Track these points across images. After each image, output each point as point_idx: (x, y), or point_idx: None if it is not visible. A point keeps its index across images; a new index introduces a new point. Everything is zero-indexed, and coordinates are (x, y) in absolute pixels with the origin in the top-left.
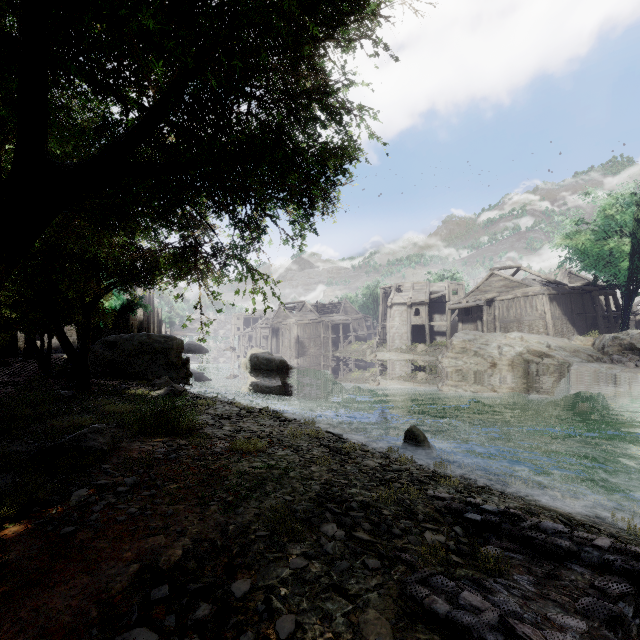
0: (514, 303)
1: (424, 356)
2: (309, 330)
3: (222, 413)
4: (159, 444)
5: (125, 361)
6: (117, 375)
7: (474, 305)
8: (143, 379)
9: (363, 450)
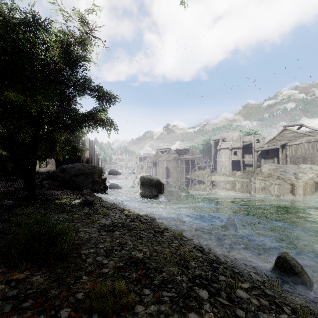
0: (300, 146)
1: (241, 178)
2: (173, 163)
3: (110, 223)
4: (3, 290)
5: (70, 179)
6: (66, 187)
7: (273, 148)
8: (79, 190)
9: (242, 287)
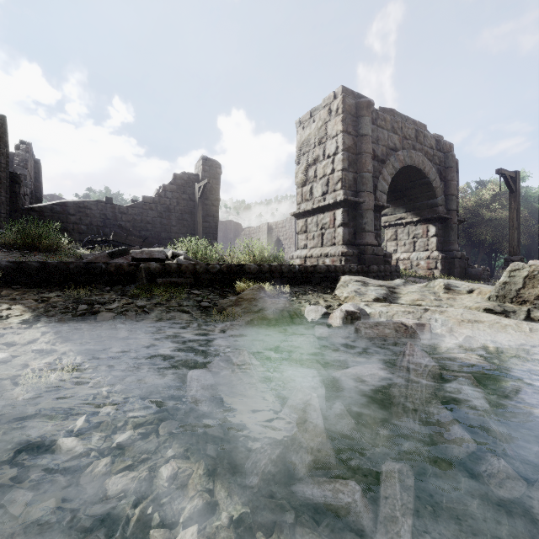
0: None
1: None
2: None
3: None
4: None
5: None
6: None
7: None
8: None
9: None
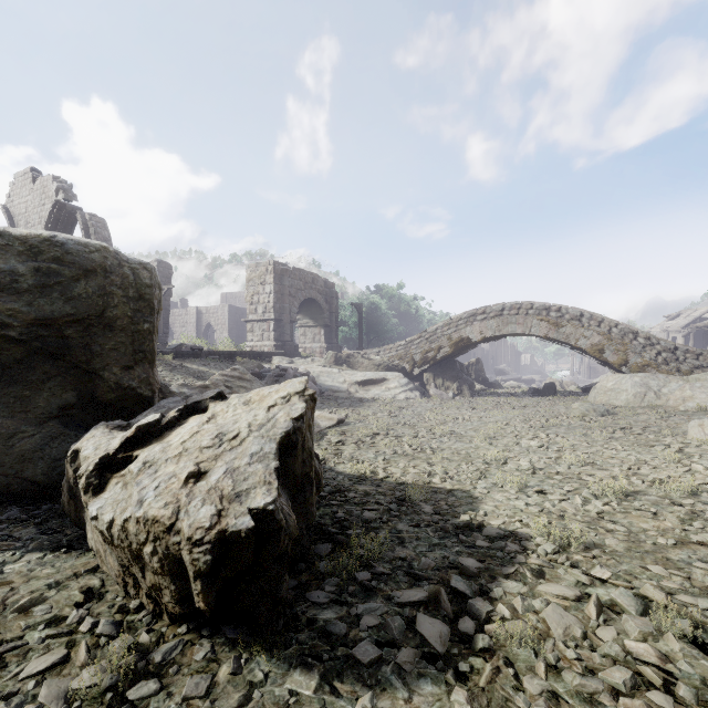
0: None
1: None
2: None
3: None
4: None
5: None
6: None
7: (687, 332)
8: None
9: None
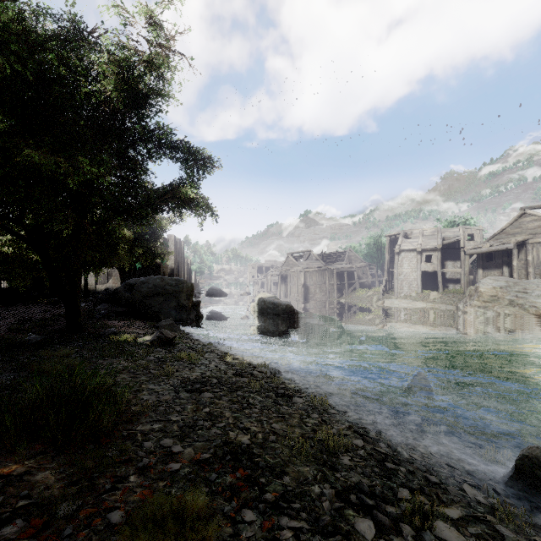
0: None
1: (439, 304)
2: (315, 277)
3: (198, 376)
4: None
5: (142, 302)
6: (135, 315)
7: (500, 249)
8: (156, 320)
9: (447, 515)
